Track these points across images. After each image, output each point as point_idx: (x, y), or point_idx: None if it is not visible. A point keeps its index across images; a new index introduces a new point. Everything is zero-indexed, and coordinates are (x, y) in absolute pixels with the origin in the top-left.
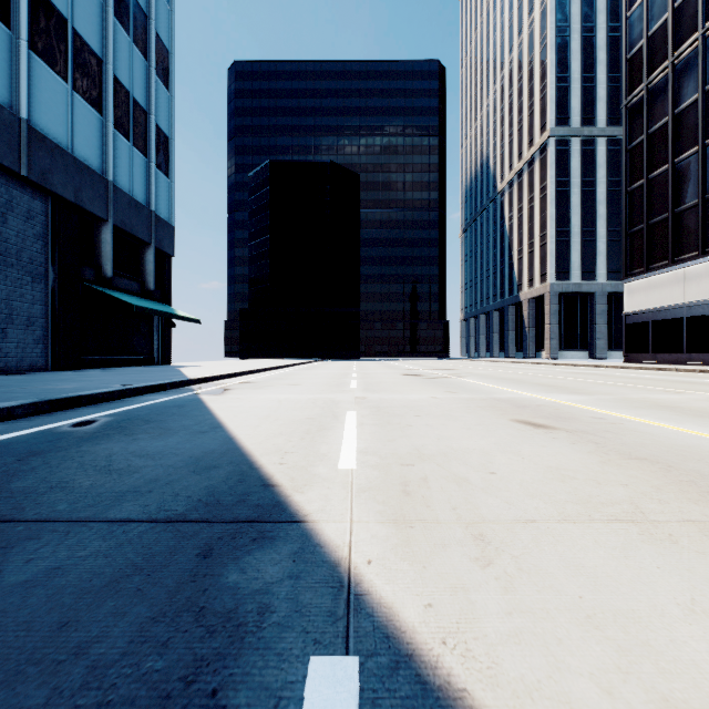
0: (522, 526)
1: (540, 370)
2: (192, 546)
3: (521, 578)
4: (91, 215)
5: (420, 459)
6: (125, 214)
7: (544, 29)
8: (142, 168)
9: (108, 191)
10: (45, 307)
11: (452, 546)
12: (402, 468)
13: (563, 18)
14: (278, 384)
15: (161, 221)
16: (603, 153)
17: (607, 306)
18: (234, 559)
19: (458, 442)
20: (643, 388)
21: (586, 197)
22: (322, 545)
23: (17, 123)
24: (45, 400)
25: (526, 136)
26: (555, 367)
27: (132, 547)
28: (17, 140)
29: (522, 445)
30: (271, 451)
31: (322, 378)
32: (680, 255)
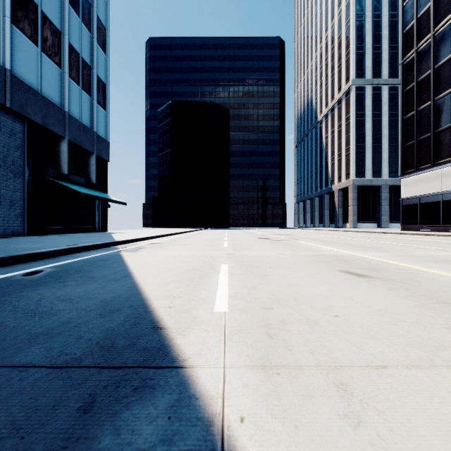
0: (376, 373)
1: (347, 235)
2: (76, 397)
3: (396, 444)
4: (54, 134)
5: (277, 303)
6: (76, 133)
7: (348, 16)
8: (88, 104)
9: (65, 118)
10: (23, 194)
11: (318, 398)
12: (264, 311)
13: (360, 8)
14: (175, 245)
15: (100, 138)
16: (386, 95)
17: (389, 194)
18: (112, 416)
19: (303, 288)
20: (421, 247)
21: (375, 124)
22: (198, 396)
23: (3, 72)
24: (9, 256)
25: (336, 85)
26: (357, 233)
27: (20, 399)
28: (3, 83)
29: (352, 291)
30: (164, 296)
31: (205, 240)
32: (439, 160)
